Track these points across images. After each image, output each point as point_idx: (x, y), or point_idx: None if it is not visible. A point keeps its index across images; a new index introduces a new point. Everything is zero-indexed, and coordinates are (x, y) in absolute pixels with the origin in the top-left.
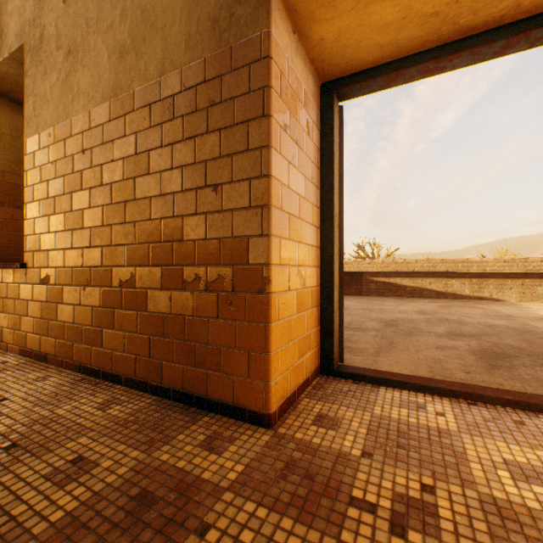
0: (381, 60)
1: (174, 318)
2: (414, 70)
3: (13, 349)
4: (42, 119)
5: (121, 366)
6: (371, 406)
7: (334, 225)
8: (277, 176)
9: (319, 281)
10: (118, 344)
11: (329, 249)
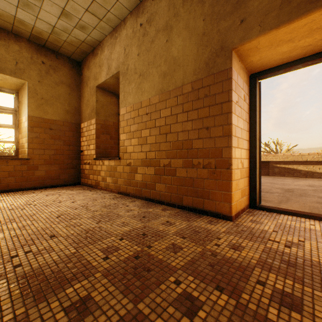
0: (281, 63)
1: (188, 179)
2: (299, 66)
3: (114, 191)
4: (128, 101)
5: (164, 198)
6: (276, 220)
7: (256, 139)
8: (234, 123)
9: (248, 165)
10: (162, 189)
11: (254, 150)
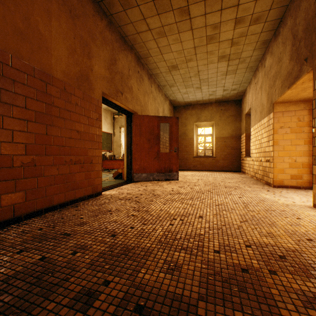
0: None
1: (265, 167)
2: None
3: (249, 175)
4: (252, 124)
5: (260, 177)
6: (303, 192)
7: None
8: (276, 139)
9: (311, 161)
10: (259, 173)
11: None
